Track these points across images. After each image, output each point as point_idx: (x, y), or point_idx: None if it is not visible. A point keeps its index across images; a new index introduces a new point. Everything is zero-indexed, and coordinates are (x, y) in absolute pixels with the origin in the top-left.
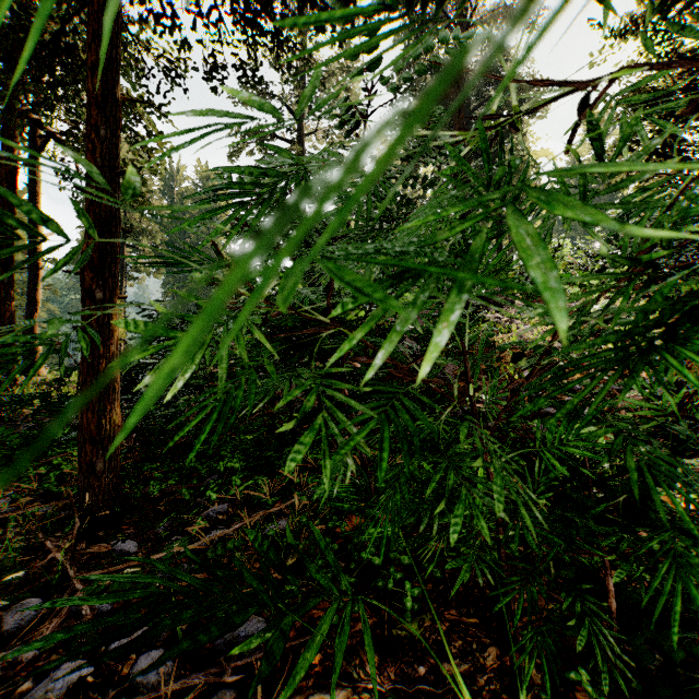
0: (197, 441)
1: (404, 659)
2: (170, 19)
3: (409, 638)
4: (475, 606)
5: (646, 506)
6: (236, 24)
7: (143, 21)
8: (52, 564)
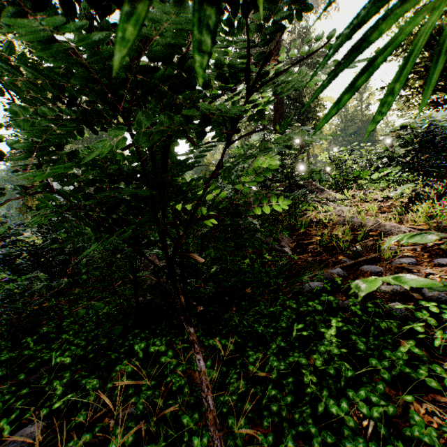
0: None
1: None
2: None
3: None
4: None
5: None
6: None
7: None
8: None
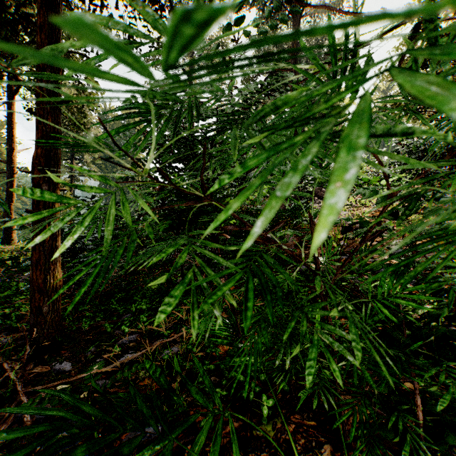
0: (71, 305)
1: (262, 454)
2: (100, 0)
3: (265, 437)
4: (313, 411)
5: (451, 344)
6: (144, 1)
7: (81, 1)
8: (8, 380)
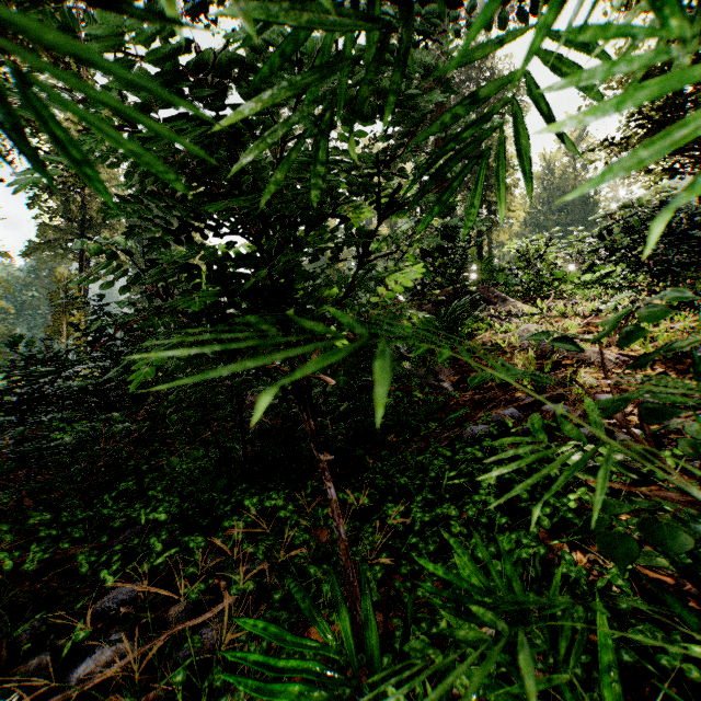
0: None
1: None
2: None
3: None
4: None
5: None
6: None
7: None
8: None
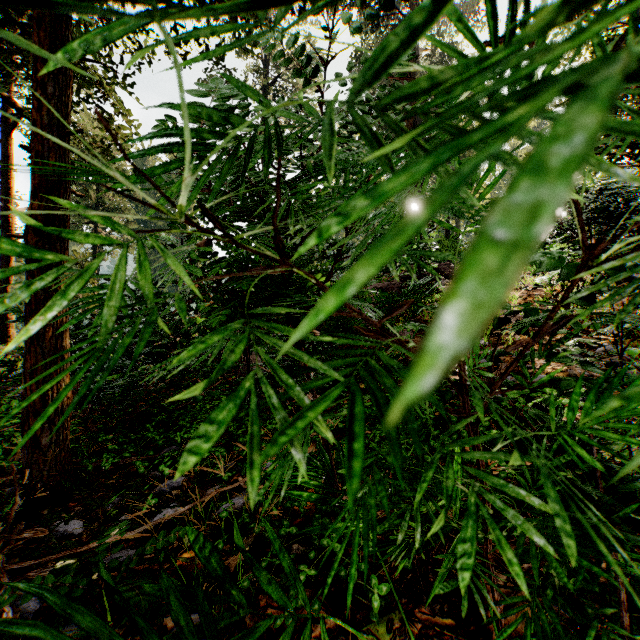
0: None
1: None
2: None
3: None
4: (449, 601)
5: None
6: None
7: None
8: None
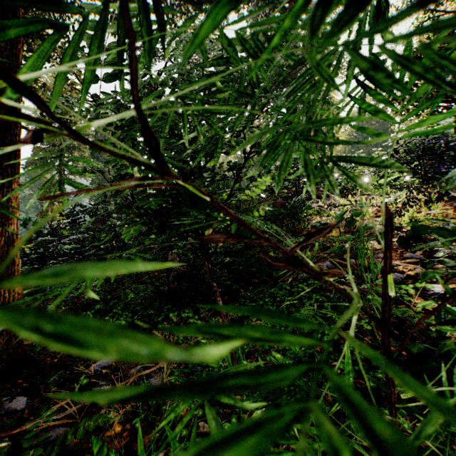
0: None
1: None
2: None
3: None
4: None
5: None
6: None
7: None
8: None
